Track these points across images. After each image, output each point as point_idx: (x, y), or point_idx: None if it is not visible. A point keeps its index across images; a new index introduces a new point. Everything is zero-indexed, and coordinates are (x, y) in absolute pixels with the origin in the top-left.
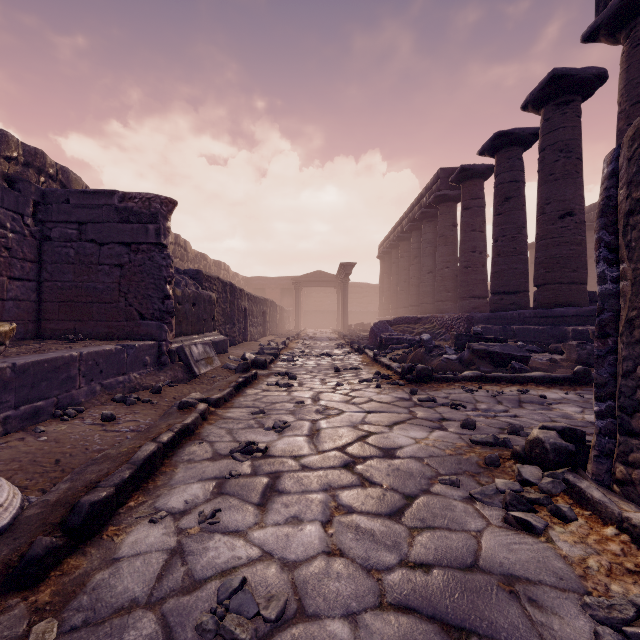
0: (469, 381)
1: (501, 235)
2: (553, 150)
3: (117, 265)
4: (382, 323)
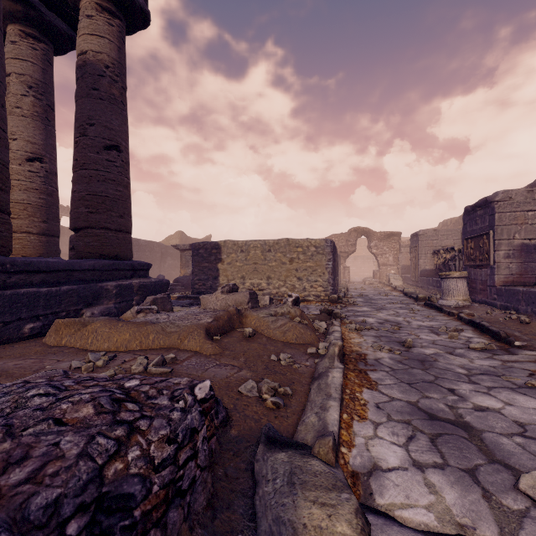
0: None
1: None
2: None
3: None
4: None
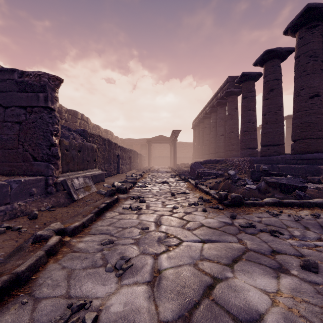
0: (270, 206)
1: (268, 111)
2: (305, 56)
3: (17, 122)
4: (197, 163)
